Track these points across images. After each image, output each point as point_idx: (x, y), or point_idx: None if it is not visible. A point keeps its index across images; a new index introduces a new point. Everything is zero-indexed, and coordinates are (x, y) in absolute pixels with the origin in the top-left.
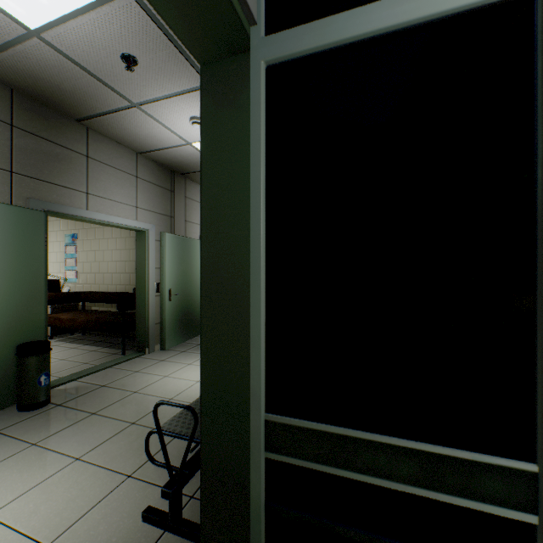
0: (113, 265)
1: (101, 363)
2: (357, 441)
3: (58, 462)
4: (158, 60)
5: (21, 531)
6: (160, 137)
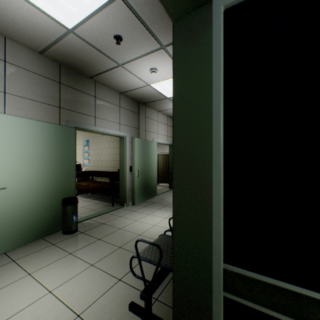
0: (107, 156)
1: (101, 210)
2: (309, 299)
3: (82, 266)
4: (133, 36)
5: (66, 303)
6: (133, 82)
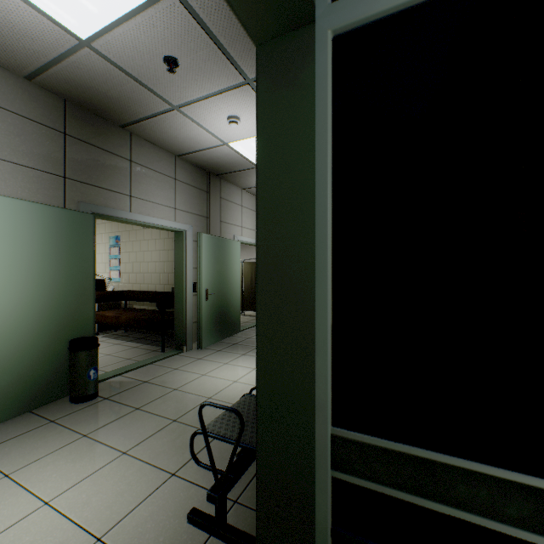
0: (152, 265)
1: (143, 359)
2: (448, 469)
3: (106, 455)
4: (198, 60)
5: (75, 521)
6: (198, 138)
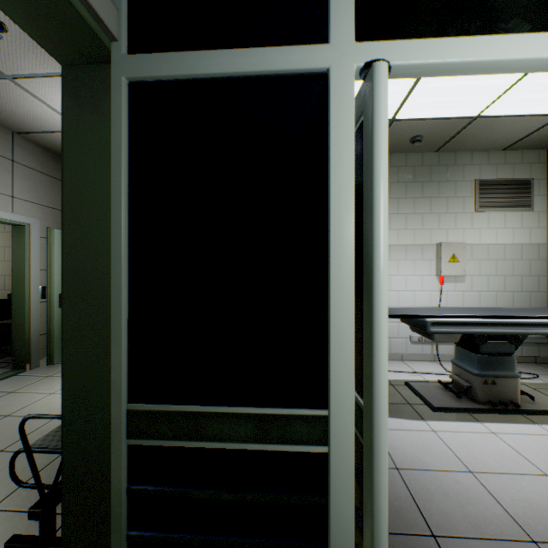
0: None
1: None
2: (208, 415)
3: None
4: None
5: None
6: (45, 118)
